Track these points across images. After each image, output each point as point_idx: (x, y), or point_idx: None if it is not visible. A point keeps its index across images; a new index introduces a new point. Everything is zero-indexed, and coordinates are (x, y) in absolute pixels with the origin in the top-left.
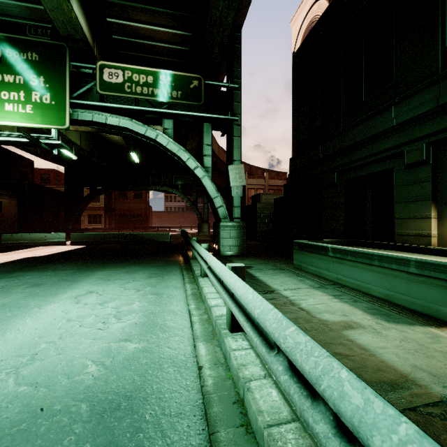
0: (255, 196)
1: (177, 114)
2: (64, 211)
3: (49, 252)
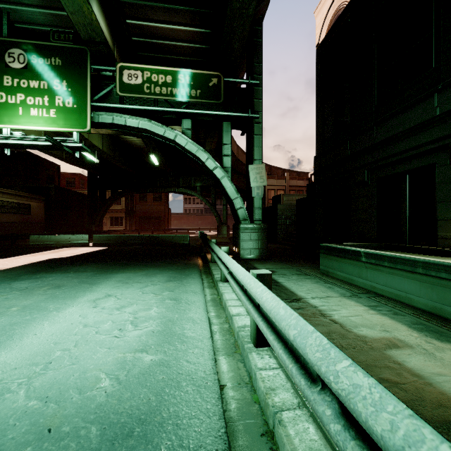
0: (276, 197)
1: (196, 113)
2: (88, 213)
3: (73, 253)
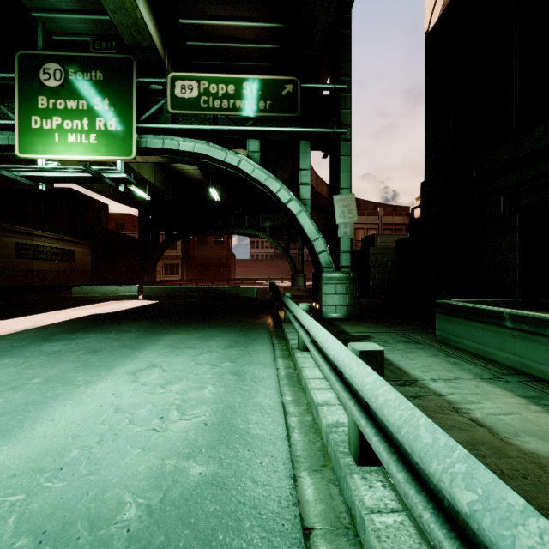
0: (367, 238)
1: (265, 131)
2: (139, 260)
3: (119, 308)
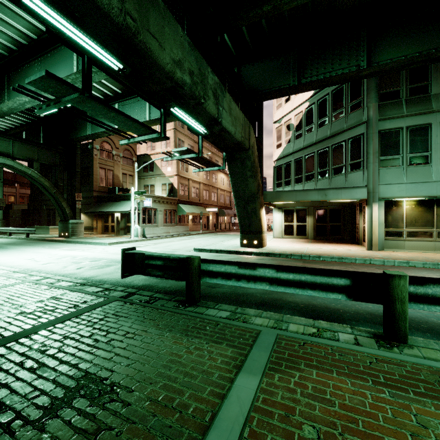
0: (9, 205)
1: None
2: None
3: None
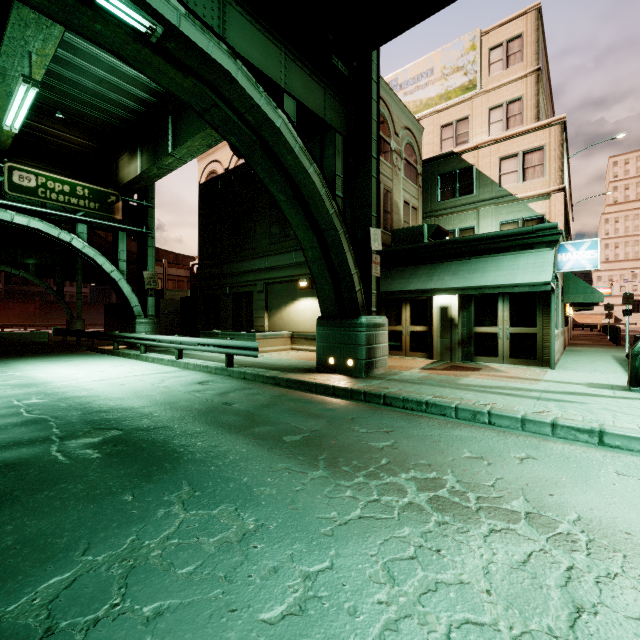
0: (158, 291)
1: (94, 222)
2: None
3: None
